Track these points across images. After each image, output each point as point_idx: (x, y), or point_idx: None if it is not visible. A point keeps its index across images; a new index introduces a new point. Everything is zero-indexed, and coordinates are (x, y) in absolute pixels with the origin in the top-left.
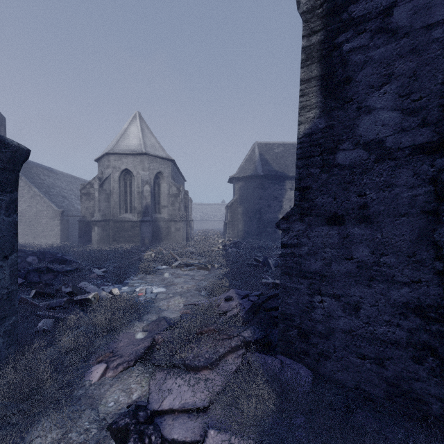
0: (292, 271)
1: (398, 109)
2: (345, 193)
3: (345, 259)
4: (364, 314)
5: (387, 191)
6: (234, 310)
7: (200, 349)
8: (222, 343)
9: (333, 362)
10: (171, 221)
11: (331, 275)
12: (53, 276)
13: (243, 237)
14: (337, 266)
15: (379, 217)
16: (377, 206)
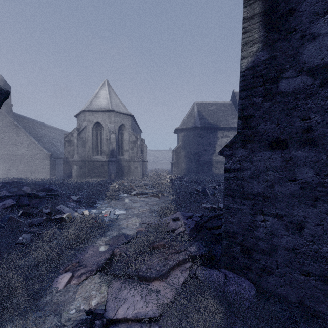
0: (235, 193)
1: None
2: (288, 118)
3: (288, 181)
4: (308, 233)
5: None
6: (181, 228)
7: (152, 262)
8: (171, 257)
9: (276, 277)
10: (131, 161)
11: (273, 196)
12: (39, 201)
13: (185, 174)
14: (280, 187)
15: (325, 139)
16: (322, 128)
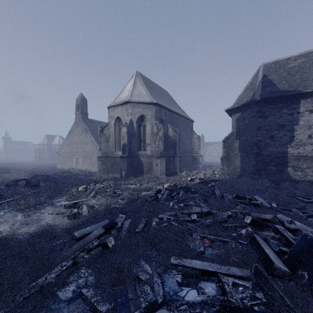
0: None
1: None
2: None
3: None
4: None
5: None
6: None
7: None
8: None
9: None
10: (153, 157)
11: None
12: None
13: (240, 175)
14: None
15: None
16: None
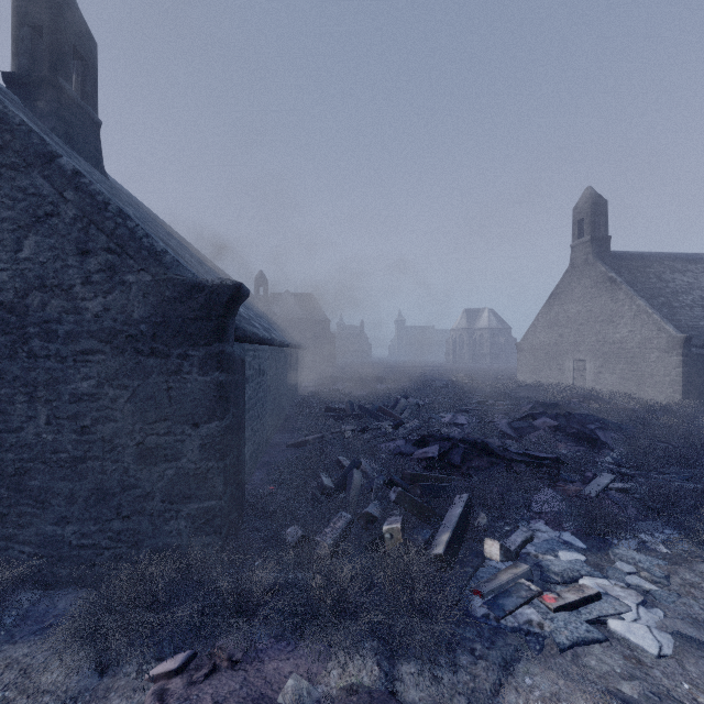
0: None
1: None
2: None
3: None
4: None
5: None
6: None
7: None
8: None
9: None
10: None
11: None
12: (488, 463)
13: None
14: None
15: None
16: None
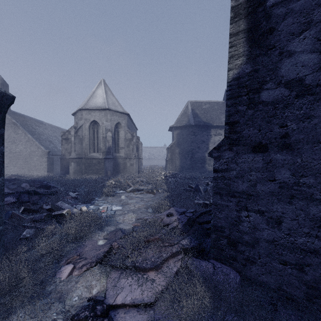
0: (222, 191)
1: (317, 51)
2: (268, 125)
3: (269, 181)
4: (285, 227)
5: (306, 121)
6: (174, 223)
7: (147, 254)
8: (165, 249)
9: (258, 267)
10: (126, 159)
11: (256, 194)
12: (39, 197)
13: (180, 170)
14: (261, 186)
15: (299, 144)
16: (297, 135)
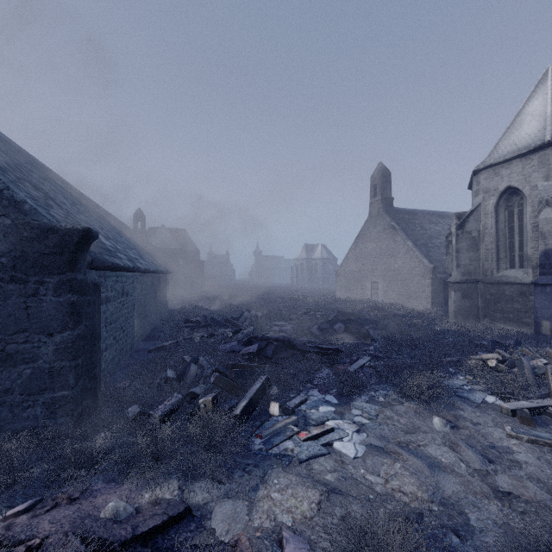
0: None
1: None
2: None
3: None
4: None
5: None
6: None
7: None
8: None
9: None
10: None
11: None
12: (291, 354)
13: None
14: None
15: None
16: None
